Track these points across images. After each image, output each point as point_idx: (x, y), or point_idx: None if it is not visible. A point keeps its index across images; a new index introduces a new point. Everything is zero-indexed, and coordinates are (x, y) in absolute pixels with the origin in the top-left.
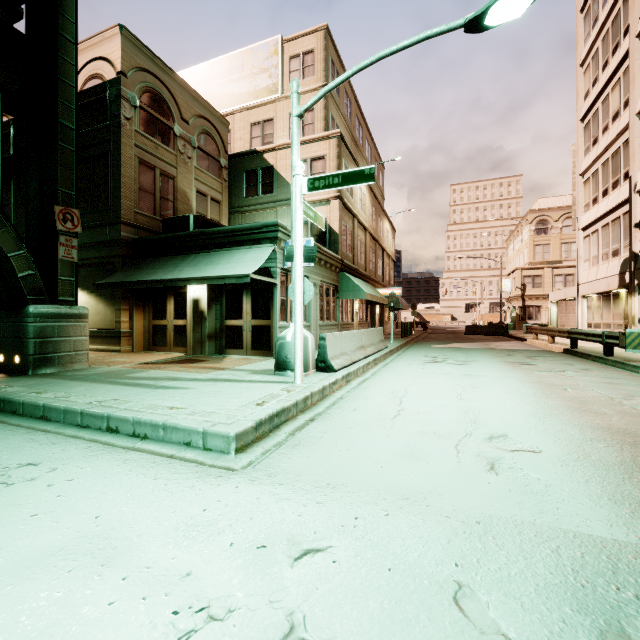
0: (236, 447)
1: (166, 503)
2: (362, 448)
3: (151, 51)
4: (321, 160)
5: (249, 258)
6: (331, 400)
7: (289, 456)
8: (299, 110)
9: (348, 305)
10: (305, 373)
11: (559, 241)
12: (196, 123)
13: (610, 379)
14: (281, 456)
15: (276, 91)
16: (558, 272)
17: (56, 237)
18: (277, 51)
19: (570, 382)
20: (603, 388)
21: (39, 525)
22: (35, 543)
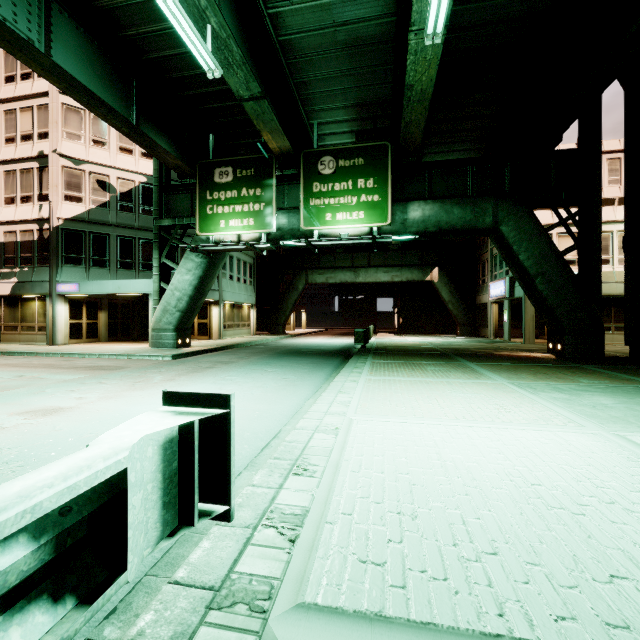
0: None
1: None
2: None
3: None
4: None
5: None
6: None
7: None
8: None
9: None
10: None
11: None
12: None
13: (2, 358)
14: None
15: None
16: None
17: None
18: None
19: None
20: (10, 361)
21: None
22: None
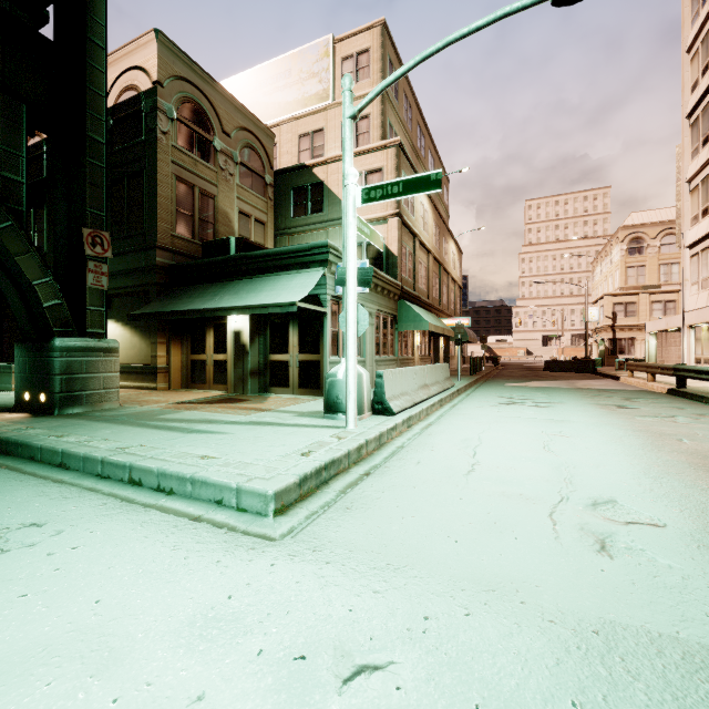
0: (275, 508)
1: (183, 585)
2: (430, 514)
3: (189, 57)
4: (377, 173)
5: (296, 284)
6: (390, 449)
7: (339, 523)
8: (352, 110)
9: (408, 337)
10: (359, 416)
11: (657, 262)
12: (238, 136)
13: None
14: (329, 522)
15: (327, 97)
16: (656, 298)
17: (84, 263)
18: (328, 52)
19: (685, 431)
20: None
21: (26, 610)
22: (15, 637)
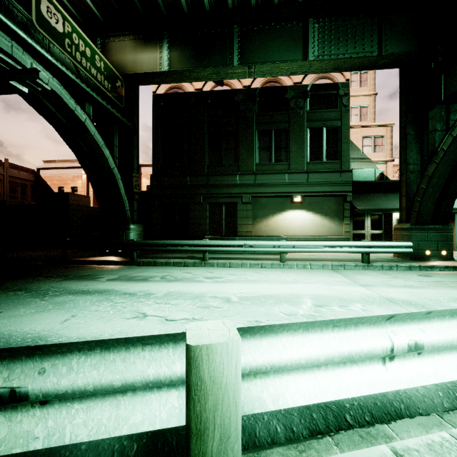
0: None
1: None
2: None
3: None
4: (381, 138)
5: None
6: None
7: None
8: None
9: None
10: None
11: None
12: None
13: None
14: None
15: None
16: None
17: None
18: None
19: None
20: None
21: None
22: None
